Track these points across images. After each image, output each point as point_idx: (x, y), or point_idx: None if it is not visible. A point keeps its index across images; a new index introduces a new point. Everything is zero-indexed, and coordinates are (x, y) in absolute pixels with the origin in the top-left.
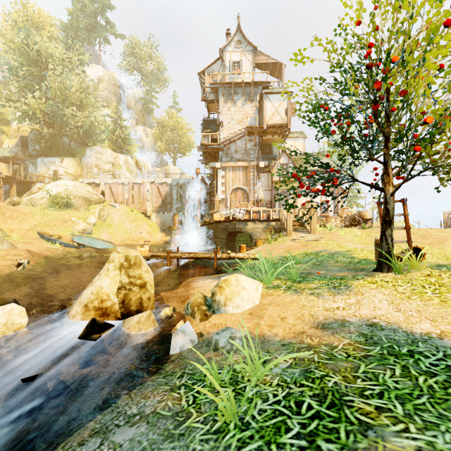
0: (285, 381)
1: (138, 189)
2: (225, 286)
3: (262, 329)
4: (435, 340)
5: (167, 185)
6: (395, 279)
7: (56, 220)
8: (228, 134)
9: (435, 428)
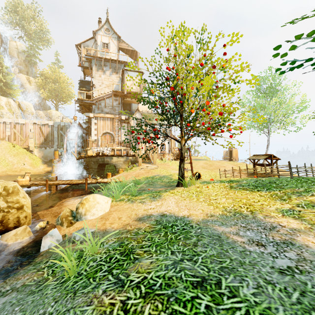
0: (109, 250)
1: (20, 128)
2: (85, 202)
3: (106, 226)
4: (185, 218)
5: (49, 126)
6: (183, 190)
7: None
8: (99, 94)
9: (163, 253)
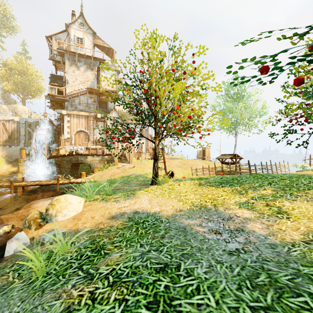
0: (80, 248)
1: None
2: (56, 203)
3: (78, 226)
4: (156, 214)
5: (14, 123)
6: (157, 188)
7: None
8: (73, 90)
9: (132, 247)
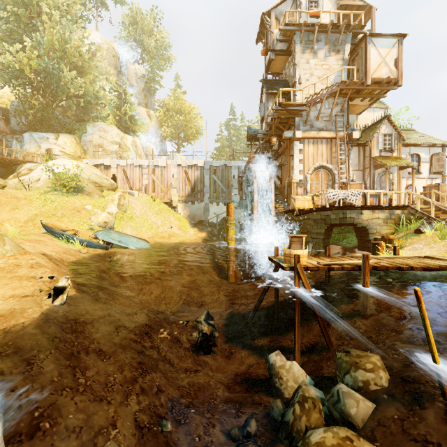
0: None
1: (160, 174)
2: None
3: None
4: None
5: (197, 169)
6: None
7: (65, 209)
8: (306, 95)
9: None
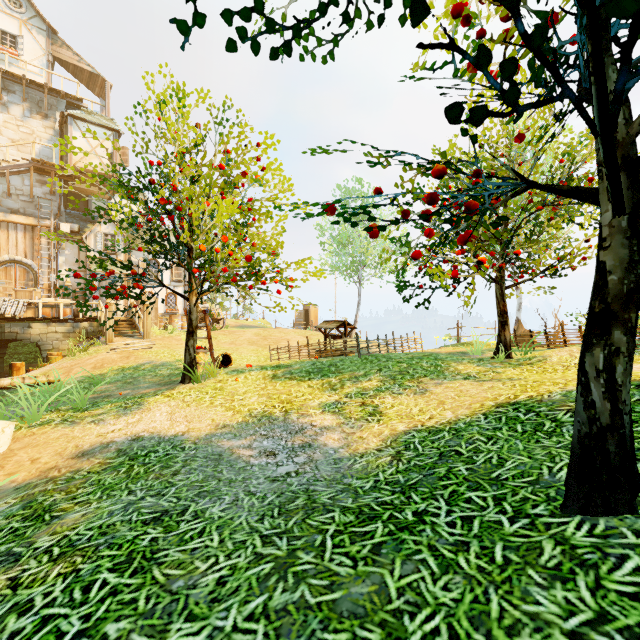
0: None
1: None
2: None
3: None
4: (177, 437)
5: None
6: (191, 389)
7: None
8: None
9: (112, 497)
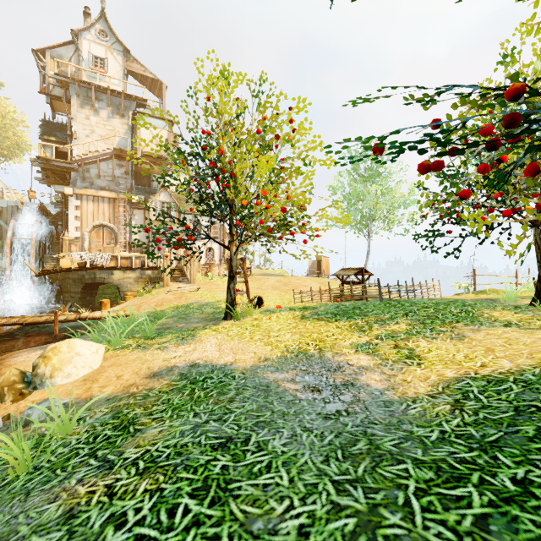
0: (94, 426)
1: None
2: (52, 355)
3: (92, 391)
4: (227, 367)
5: None
6: (233, 325)
7: None
8: (86, 151)
9: (181, 417)
